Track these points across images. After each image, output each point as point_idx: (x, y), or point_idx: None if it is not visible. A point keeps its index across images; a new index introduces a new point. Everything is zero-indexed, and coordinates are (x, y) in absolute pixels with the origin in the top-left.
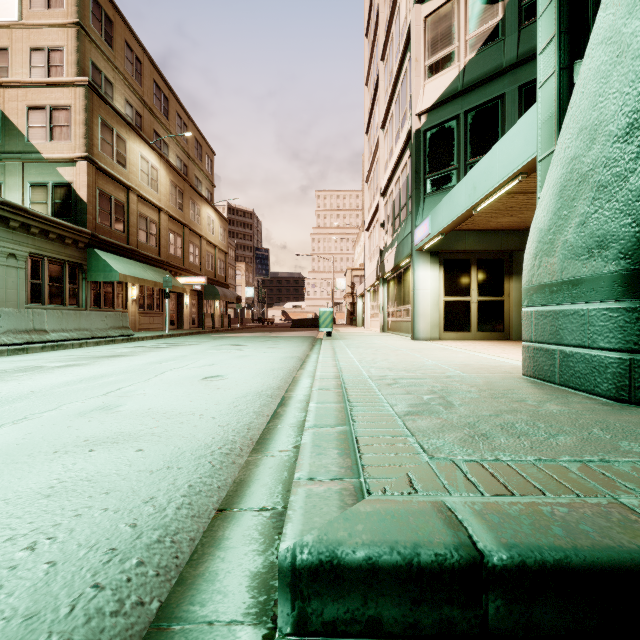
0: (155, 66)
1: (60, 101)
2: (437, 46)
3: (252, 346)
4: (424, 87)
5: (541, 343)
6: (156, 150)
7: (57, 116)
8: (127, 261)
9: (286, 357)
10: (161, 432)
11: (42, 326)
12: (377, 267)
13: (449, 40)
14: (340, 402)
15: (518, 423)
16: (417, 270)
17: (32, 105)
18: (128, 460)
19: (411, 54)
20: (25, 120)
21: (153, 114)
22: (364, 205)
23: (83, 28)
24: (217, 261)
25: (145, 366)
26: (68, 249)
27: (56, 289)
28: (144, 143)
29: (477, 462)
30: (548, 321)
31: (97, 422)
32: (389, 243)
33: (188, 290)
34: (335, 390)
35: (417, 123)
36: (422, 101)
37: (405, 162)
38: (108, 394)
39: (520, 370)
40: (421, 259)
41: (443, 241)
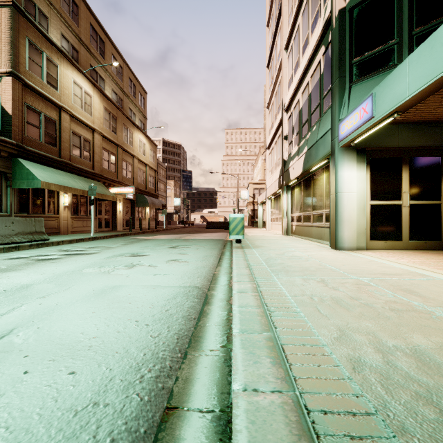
0: (91, 12)
1: None
2: None
3: (151, 257)
4: None
5: None
6: (89, 79)
7: None
8: (56, 171)
9: (177, 293)
10: None
11: None
12: (280, 176)
13: None
14: None
15: None
16: (341, 170)
17: None
18: None
19: None
20: None
21: (89, 51)
22: (265, 127)
23: None
24: (148, 176)
25: None
26: None
27: None
28: (77, 71)
29: None
30: None
31: None
32: (294, 152)
33: (121, 199)
34: None
35: (341, 1)
36: None
37: (317, 62)
38: None
39: None
40: (346, 157)
41: (371, 136)
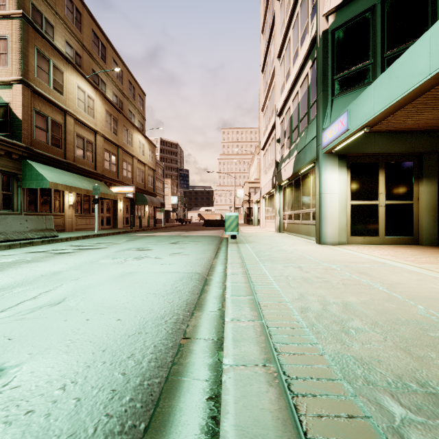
0: (93, 19)
1: None
2: None
3: (156, 251)
4: None
5: None
6: (92, 84)
7: None
8: (62, 172)
9: (182, 277)
10: None
11: None
12: (273, 177)
13: None
14: None
15: None
16: (324, 173)
17: None
18: None
19: None
20: None
21: (92, 57)
22: (260, 129)
23: None
24: (146, 176)
25: None
26: (1, 159)
27: None
28: (81, 76)
29: None
30: None
31: None
32: (286, 154)
33: (122, 197)
34: None
35: (324, 24)
36: (330, 0)
37: (305, 74)
38: None
39: None
40: (328, 162)
41: (351, 144)
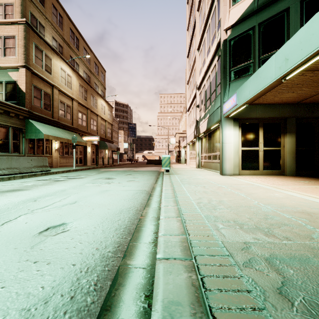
0: (71, 20)
1: (9, 33)
2: None
3: (118, 179)
4: (229, 12)
5: None
6: (70, 66)
7: (8, 42)
8: (51, 127)
9: (137, 192)
10: None
11: None
12: (194, 130)
13: None
14: None
15: None
16: (224, 130)
17: None
18: None
19: None
20: None
21: (69, 46)
22: (186, 97)
23: None
24: (107, 128)
25: (16, 205)
26: (12, 119)
27: (4, 143)
28: (63, 61)
29: None
30: None
31: None
32: (202, 116)
33: (90, 144)
34: None
35: (224, 35)
36: (228, 21)
37: (214, 65)
38: None
39: None
40: (227, 123)
41: (241, 111)
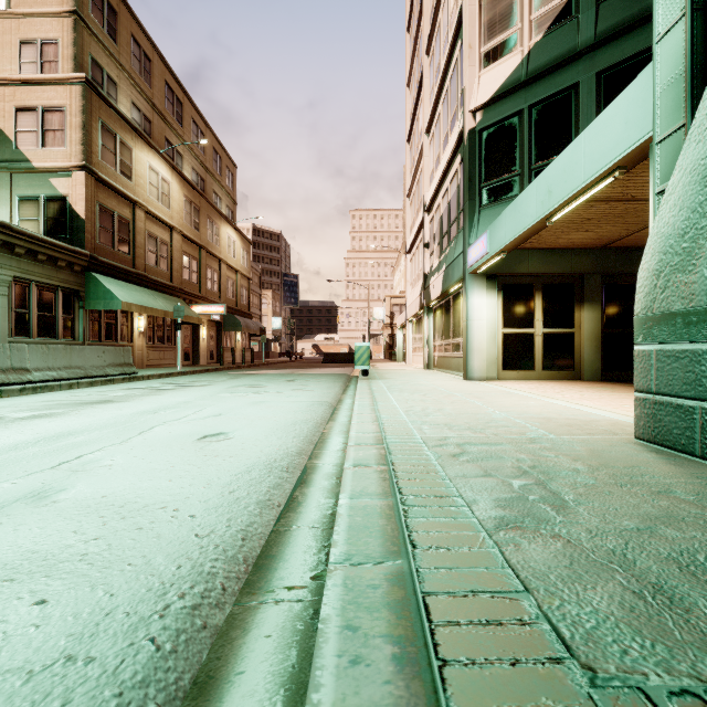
0: (167, 65)
1: (53, 101)
2: (495, 29)
3: (274, 387)
4: (479, 78)
5: (668, 396)
6: (167, 160)
7: (50, 119)
8: (132, 287)
9: (313, 403)
10: (98, 552)
11: (22, 364)
12: (421, 294)
13: (510, 21)
14: (387, 495)
15: (699, 551)
16: (471, 297)
17: (21, 106)
18: (4, 634)
19: (463, 40)
20: (13, 123)
21: (164, 120)
22: (405, 224)
23: (81, 17)
24: (239, 288)
25: (133, 417)
26: (61, 273)
27: (47, 319)
28: (153, 152)
29: (701, 699)
30: (681, 365)
31: (9, 526)
32: (435, 266)
33: (205, 321)
34: (378, 467)
35: (471, 122)
36: (477, 95)
37: (455, 170)
38: (59, 466)
39: (624, 428)
40: (476, 284)
41: (502, 262)
